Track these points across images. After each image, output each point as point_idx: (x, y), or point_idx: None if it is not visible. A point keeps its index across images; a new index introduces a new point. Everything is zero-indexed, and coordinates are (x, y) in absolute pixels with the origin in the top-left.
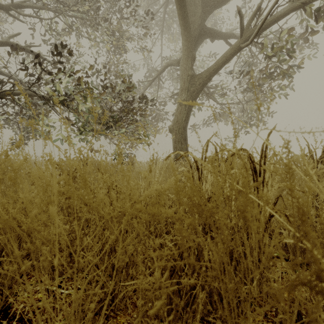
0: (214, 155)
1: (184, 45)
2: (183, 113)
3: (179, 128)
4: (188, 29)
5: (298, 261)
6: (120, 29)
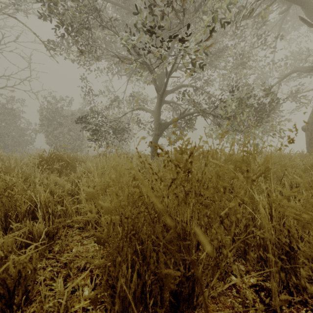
0: None
1: None
2: None
3: None
4: None
5: None
6: (250, 56)
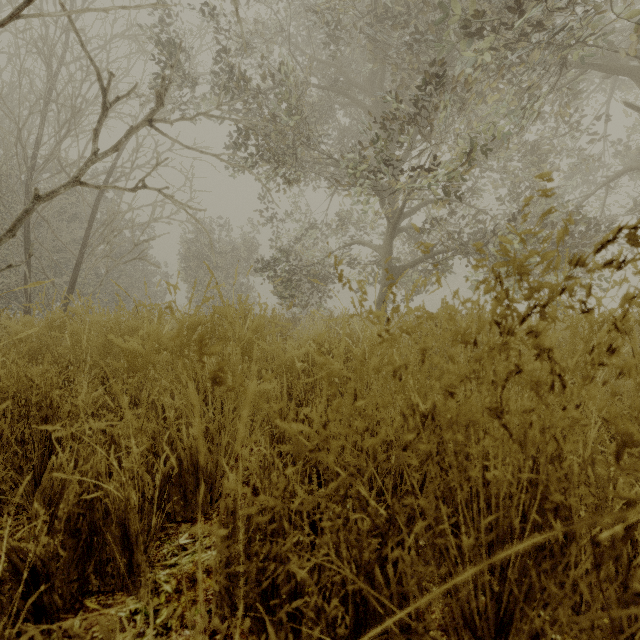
0: None
1: None
2: None
3: None
4: None
5: None
6: (549, 148)
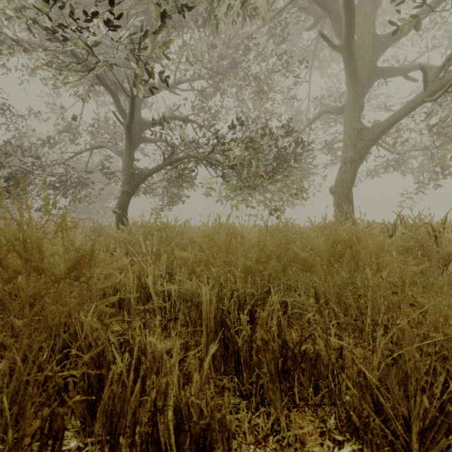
0: (411, 228)
1: (350, 96)
2: (348, 172)
3: (343, 190)
4: (356, 80)
5: (439, 254)
6: (270, 84)
